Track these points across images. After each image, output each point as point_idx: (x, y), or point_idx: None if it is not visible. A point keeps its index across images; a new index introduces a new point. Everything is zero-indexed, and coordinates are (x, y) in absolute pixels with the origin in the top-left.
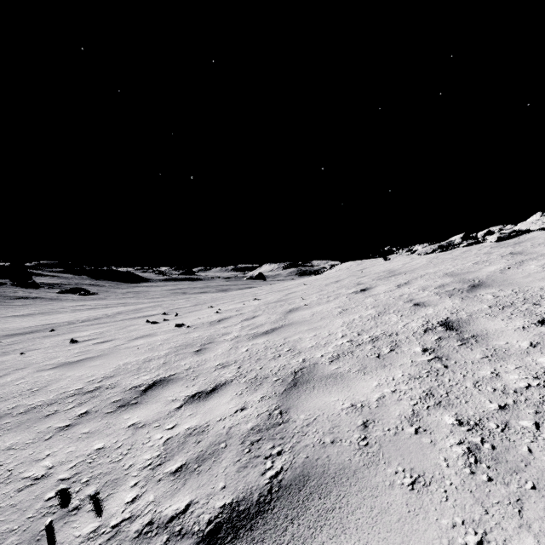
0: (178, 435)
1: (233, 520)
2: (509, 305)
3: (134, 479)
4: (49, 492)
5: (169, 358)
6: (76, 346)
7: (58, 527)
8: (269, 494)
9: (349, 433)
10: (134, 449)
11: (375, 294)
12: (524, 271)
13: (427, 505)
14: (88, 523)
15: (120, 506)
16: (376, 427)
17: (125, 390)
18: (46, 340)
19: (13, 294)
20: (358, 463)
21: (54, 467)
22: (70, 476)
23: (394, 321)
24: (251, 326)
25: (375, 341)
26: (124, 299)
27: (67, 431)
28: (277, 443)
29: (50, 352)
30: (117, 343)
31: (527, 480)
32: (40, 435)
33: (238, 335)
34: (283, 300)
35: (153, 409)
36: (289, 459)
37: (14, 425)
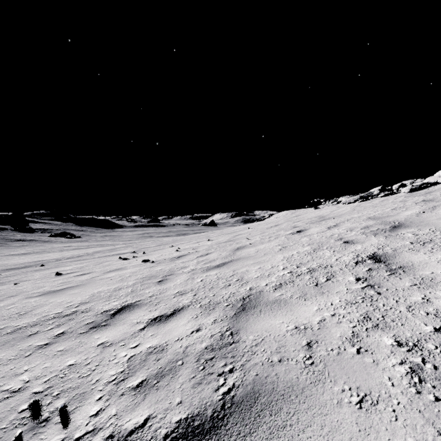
0: (140, 353)
1: (188, 435)
2: (429, 241)
3: (99, 393)
4: (23, 404)
5: (136, 287)
6: (60, 277)
7: (27, 438)
8: (222, 410)
9: (295, 353)
10: (102, 365)
11: (309, 234)
12: (438, 214)
13: (378, 424)
14: (55, 435)
15: (85, 419)
16: (320, 347)
17: (97, 314)
18: (36, 273)
19: (13, 237)
20: (305, 381)
21: (30, 381)
22: (43, 389)
23: (328, 255)
24: (205, 261)
25: (312, 272)
26: (102, 241)
27: (45, 349)
28: (228, 361)
29: (38, 282)
30: (94, 275)
31: None
32: (21, 352)
33: (194, 269)
34: (231, 240)
35: (120, 330)
36: (240, 376)
37: (0, 343)
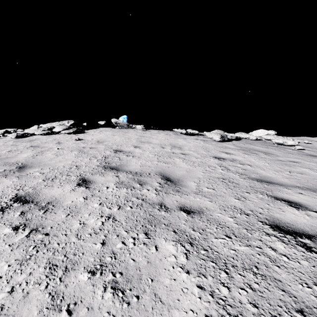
0: None
1: None
2: (55, 177)
3: None
4: None
5: None
6: None
7: None
8: None
9: None
10: None
11: None
12: (47, 157)
13: None
14: None
15: None
16: None
17: None
18: None
19: None
20: None
21: None
22: None
23: None
24: None
25: None
26: None
27: None
28: None
29: None
30: None
31: (147, 278)
32: None
33: None
34: None
35: None
36: None
37: None
